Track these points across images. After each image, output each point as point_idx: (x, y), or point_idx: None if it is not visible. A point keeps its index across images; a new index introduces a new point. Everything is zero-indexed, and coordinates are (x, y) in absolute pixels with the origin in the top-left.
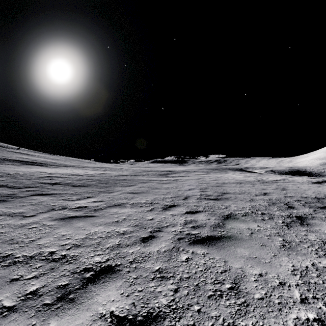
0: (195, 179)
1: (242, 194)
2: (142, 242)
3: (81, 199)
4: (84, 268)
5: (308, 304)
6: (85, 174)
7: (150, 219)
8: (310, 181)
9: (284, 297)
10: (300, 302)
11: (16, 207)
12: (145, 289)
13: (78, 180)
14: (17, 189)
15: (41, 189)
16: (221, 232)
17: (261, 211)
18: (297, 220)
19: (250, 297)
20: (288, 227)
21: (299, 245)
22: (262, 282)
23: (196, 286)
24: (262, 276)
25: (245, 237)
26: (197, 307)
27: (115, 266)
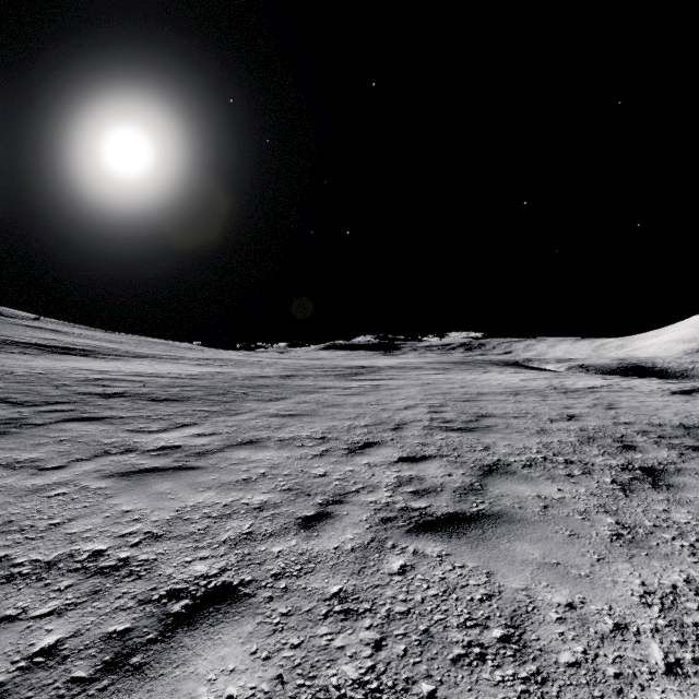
0: (418, 384)
1: (521, 418)
2: (301, 529)
3: (170, 429)
4: (170, 590)
5: (684, 679)
6: (181, 375)
7: (319, 474)
8: (668, 389)
9: (629, 660)
10: (665, 674)
11: (24, 448)
12: (308, 642)
13: (164, 387)
14: (29, 408)
15: (82, 408)
16: (477, 504)
17: (564, 455)
18: (644, 477)
19: (550, 660)
20: (625, 494)
21: (654, 534)
22: (575, 625)
23: (424, 632)
24: (574, 608)
25: (531, 516)
26: (427, 687)
27: (239, 584)
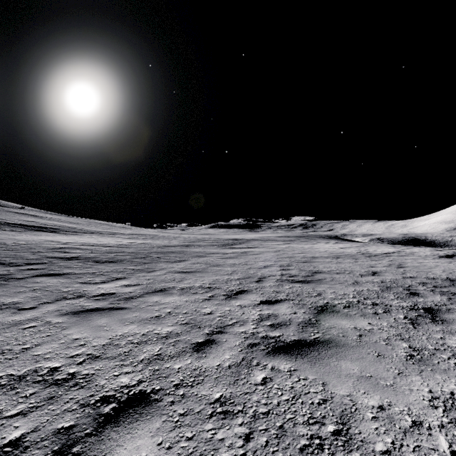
0: (272, 251)
1: (341, 273)
2: (194, 351)
3: (107, 282)
4: (102, 396)
5: None
6: (116, 245)
7: (207, 313)
8: (437, 254)
9: (424, 448)
10: None
11: (9, 295)
12: (198, 435)
13: (105, 253)
14: (14, 267)
15: (49, 267)
16: (314, 334)
17: (371, 299)
18: (426, 315)
19: (369, 449)
20: (413, 326)
21: (435, 355)
22: (385, 422)
23: (280, 428)
24: (384, 410)
25: (351, 342)
26: None
27: (151, 392)
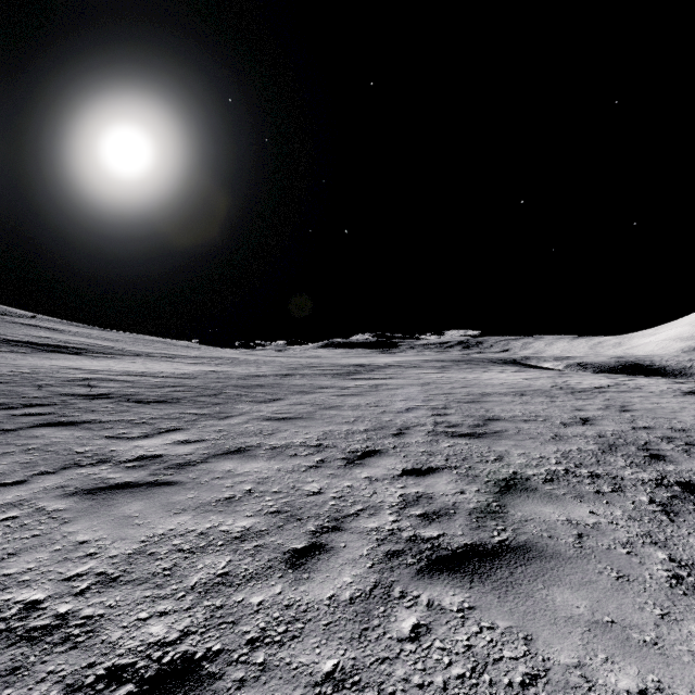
0: (418, 383)
1: (532, 421)
2: (289, 568)
3: (152, 435)
4: (111, 667)
5: None
6: (173, 374)
7: (313, 491)
8: (678, 389)
9: None
10: None
11: None
12: None
13: (154, 388)
14: (3, 411)
15: (61, 411)
16: (499, 533)
17: (588, 467)
18: (685, 495)
19: None
20: (669, 518)
21: None
22: None
23: None
24: None
25: (565, 550)
26: None
27: (203, 658)
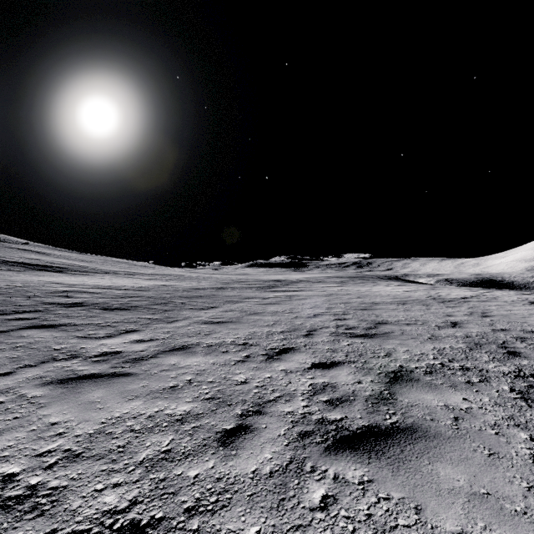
0: (323, 295)
1: (413, 325)
2: (220, 446)
3: (114, 335)
4: (70, 532)
5: None
6: (133, 288)
7: (240, 381)
8: (526, 299)
9: None
10: None
11: None
12: None
13: (117, 298)
14: None
15: (44, 316)
16: (390, 416)
17: (459, 362)
18: None
19: None
20: (527, 404)
21: None
22: None
23: None
24: None
25: (445, 430)
26: None
27: (148, 525)
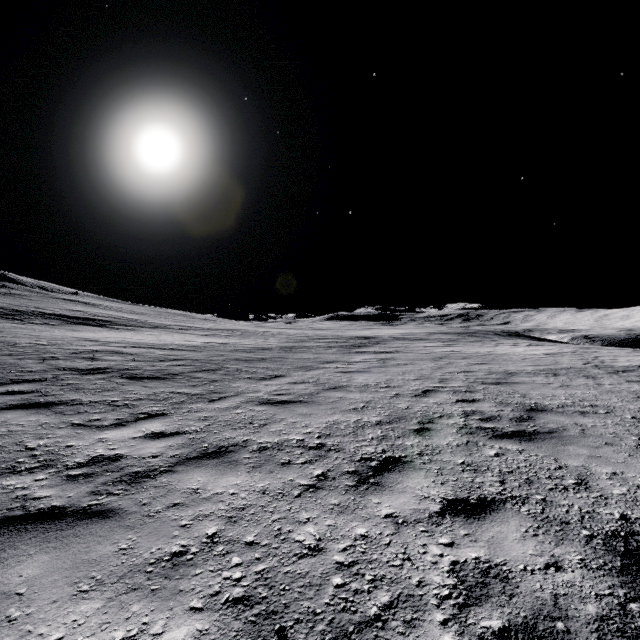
0: (429, 358)
1: (592, 414)
2: None
3: (126, 423)
4: None
5: None
6: (181, 346)
7: (307, 546)
8: None
9: None
10: None
11: None
12: None
13: (155, 361)
14: None
15: (45, 388)
16: None
17: None
18: None
19: None
20: None
21: None
22: None
23: None
24: None
25: None
26: None
27: None
